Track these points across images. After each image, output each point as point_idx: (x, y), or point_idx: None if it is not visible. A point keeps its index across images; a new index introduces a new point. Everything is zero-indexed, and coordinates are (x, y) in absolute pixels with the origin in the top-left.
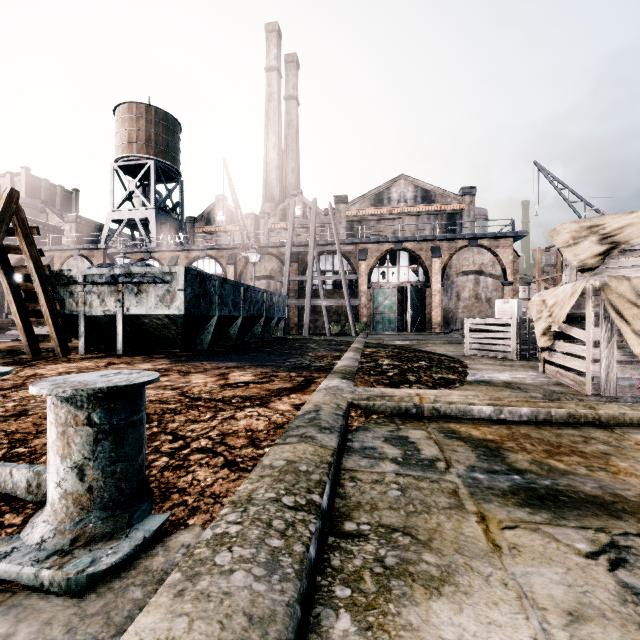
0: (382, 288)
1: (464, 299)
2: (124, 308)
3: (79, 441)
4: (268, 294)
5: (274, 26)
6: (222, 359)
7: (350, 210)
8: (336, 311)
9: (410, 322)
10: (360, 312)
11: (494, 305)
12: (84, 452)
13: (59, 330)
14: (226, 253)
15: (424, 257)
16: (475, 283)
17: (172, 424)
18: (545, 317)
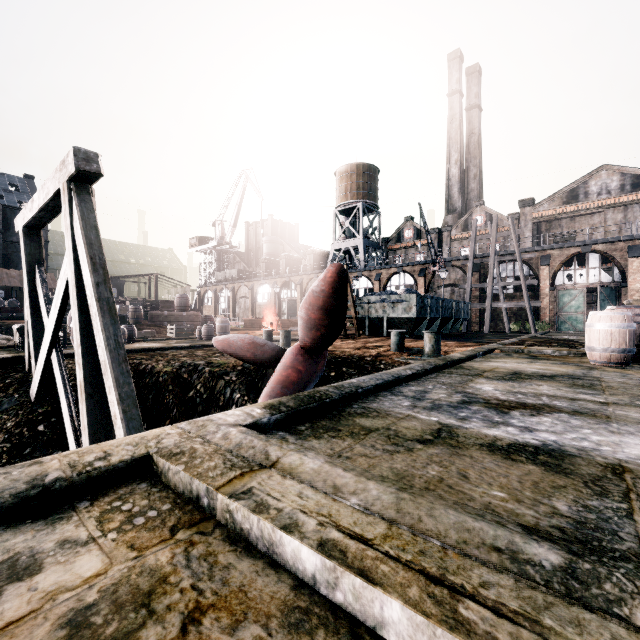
0: (568, 290)
1: None
2: (386, 314)
3: (432, 341)
4: (456, 302)
5: (456, 53)
6: None
7: (537, 212)
8: (517, 312)
9: None
10: (542, 313)
11: None
12: (433, 343)
13: (357, 324)
14: (417, 268)
15: (619, 257)
16: None
17: None
18: None
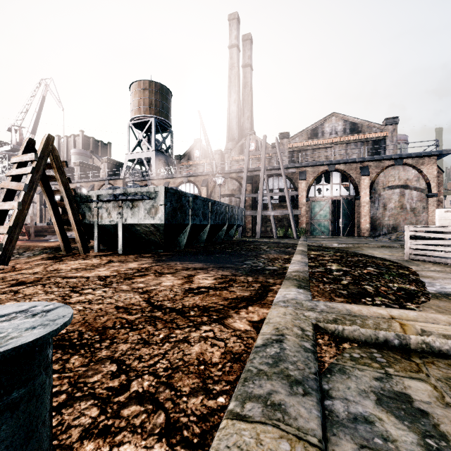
0: (318, 201)
1: (390, 209)
2: (123, 219)
3: None
4: (230, 207)
5: (234, 15)
6: (192, 259)
7: (291, 143)
8: (281, 219)
9: (342, 228)
10: (300, 220)
11: (418, 214)
12: None
13: (81, 235)
14: (201, 178)
15: (354, 175)
16: (400, 195)
17: (123, 345)
18: None
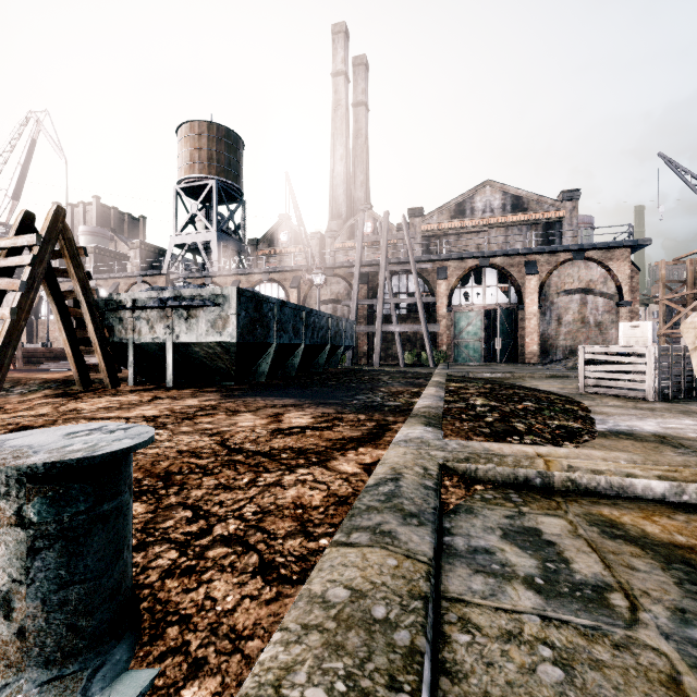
0: (465, 311)
1: (567, 323)
2: (174, 335)
3: (3, 552)
4: (334, 319)
5: (341, 26)
6: (279, 394)
7: (426, 224)
8: (411, 338)
9: (499, 351)
10: (439, 339)
11: (606, 330)
12: (11, 570)
13: (108, 359)
14: (289, 276)
15: (516, 274)
16: (581, 304)
17: (197, 491)
18: None
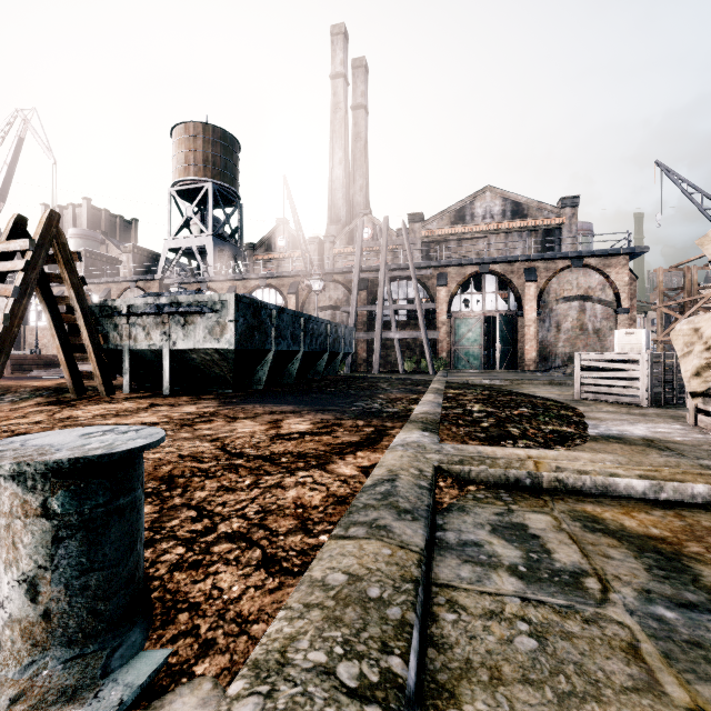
0: (465, 318)
1: (566, 330)
2: (170, 342)
3: (30, 541)
4: (332, 326)
5: (340, 28)
6: (277, 401)
7: (426, 230)
8: (410, 345)
9: (499, 358)
10: (438, 346)
11: (604, 337)
12: (37, 557)
13: (103, 366)
14: (287, 281)
15: (516, 281)
16: (580, 311)
17: (200, 493)
18: (699, 351)
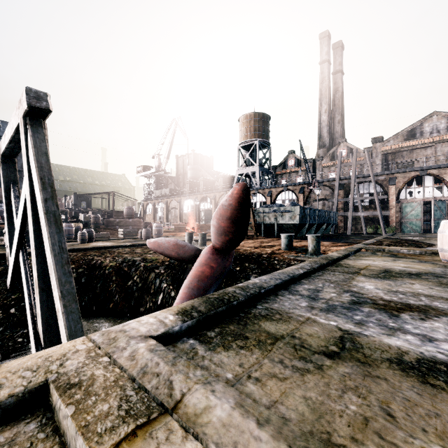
0: (409, 203)
1: None
2: (277, 221)
3: (314, 242)
4: (327, 212)
5: (325, 33)
6: None
7: (385, 146)
8: (371, 219)
9: (433, 226)
10: (390, 219)
11: None
12: (315, 244)
13: (255, 228)
14: (298, 187)
15: (447, 179)
16: None
17: None
18: None
